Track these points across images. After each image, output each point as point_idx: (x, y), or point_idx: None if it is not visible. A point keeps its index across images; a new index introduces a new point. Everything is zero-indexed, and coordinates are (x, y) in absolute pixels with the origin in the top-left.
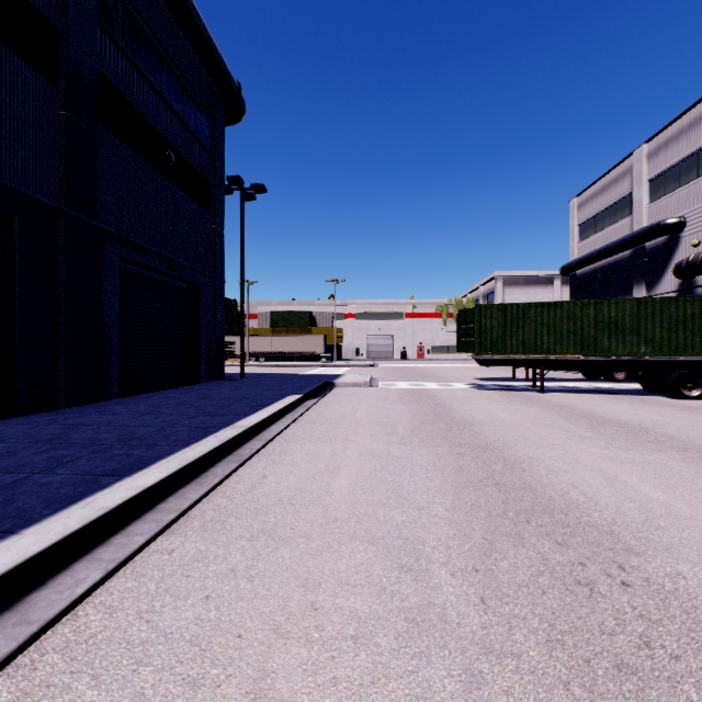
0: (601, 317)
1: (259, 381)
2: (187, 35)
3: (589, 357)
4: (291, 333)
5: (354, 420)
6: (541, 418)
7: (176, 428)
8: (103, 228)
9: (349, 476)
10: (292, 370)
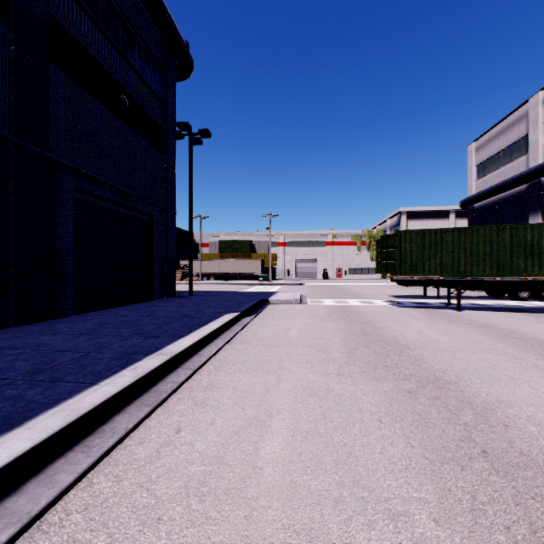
0: (517, 241)
1: (204, 298)
2: None
3: (505, 277)
4: (235, 258)
5: (287, 341)
6: (475, 340)
7: (100, 354)
8: (56, 159)
9: (283, 432)
10: (235, 287)
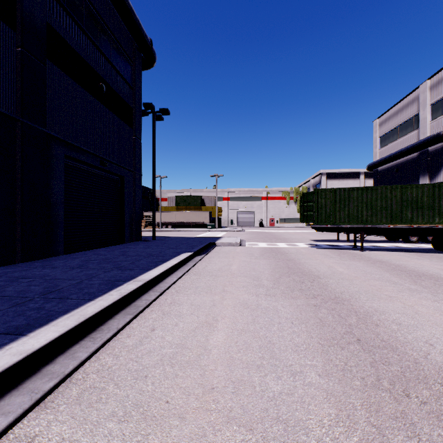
0: (406, 197)
1: (164, 241)
2: (113, 3)
3: (397, 225)
4: (188, 210)
5: (229, 273)
6: (370, 272)
7: (91, 281)
8: (51, 134)
9: (225, 330)
10: (188, 234)
